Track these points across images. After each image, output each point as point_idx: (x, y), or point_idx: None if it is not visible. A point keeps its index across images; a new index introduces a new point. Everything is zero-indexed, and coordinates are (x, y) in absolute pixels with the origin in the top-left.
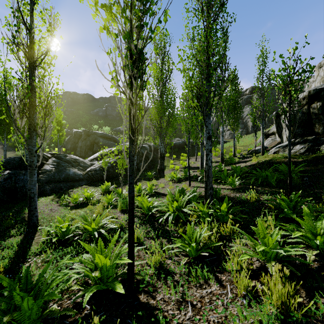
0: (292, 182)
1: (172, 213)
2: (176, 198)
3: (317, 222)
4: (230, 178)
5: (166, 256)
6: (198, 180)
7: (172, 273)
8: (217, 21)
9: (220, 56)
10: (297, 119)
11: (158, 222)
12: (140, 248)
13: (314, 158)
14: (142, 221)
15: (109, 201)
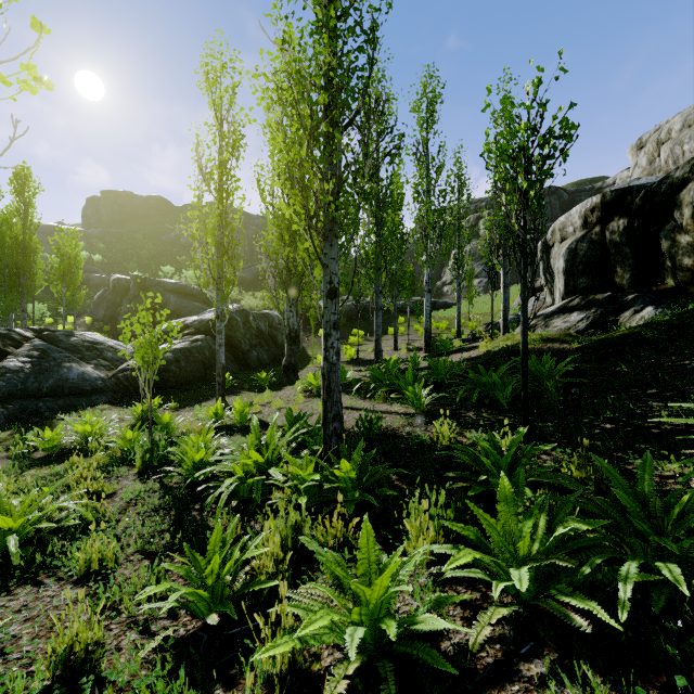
0: (542, 399)
1: (235, 483)
2: (267, 440)
3: (524, 522)
4: (410, 390)
5: (139, 617)
6: (358, 393)
7: (97, 688)
8: (337, 2)
9: (351, 91)
10: (580, 255)
11: (203, 504)
12: (87, 592)
13: (603, 342)
14: (163, 502)
15: (127, 446)
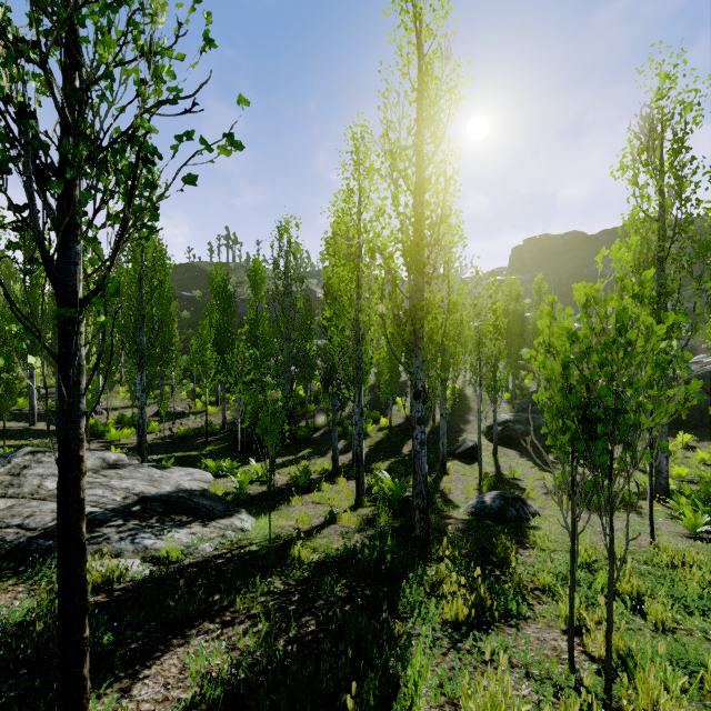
0: None
1: None
2: None
3: None
4: None
5: None
6: None
7: None
8: None
9: None
10: None
11: None
12: None
13: None
14: None
15: (702, 459)
